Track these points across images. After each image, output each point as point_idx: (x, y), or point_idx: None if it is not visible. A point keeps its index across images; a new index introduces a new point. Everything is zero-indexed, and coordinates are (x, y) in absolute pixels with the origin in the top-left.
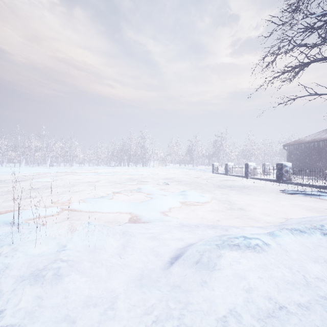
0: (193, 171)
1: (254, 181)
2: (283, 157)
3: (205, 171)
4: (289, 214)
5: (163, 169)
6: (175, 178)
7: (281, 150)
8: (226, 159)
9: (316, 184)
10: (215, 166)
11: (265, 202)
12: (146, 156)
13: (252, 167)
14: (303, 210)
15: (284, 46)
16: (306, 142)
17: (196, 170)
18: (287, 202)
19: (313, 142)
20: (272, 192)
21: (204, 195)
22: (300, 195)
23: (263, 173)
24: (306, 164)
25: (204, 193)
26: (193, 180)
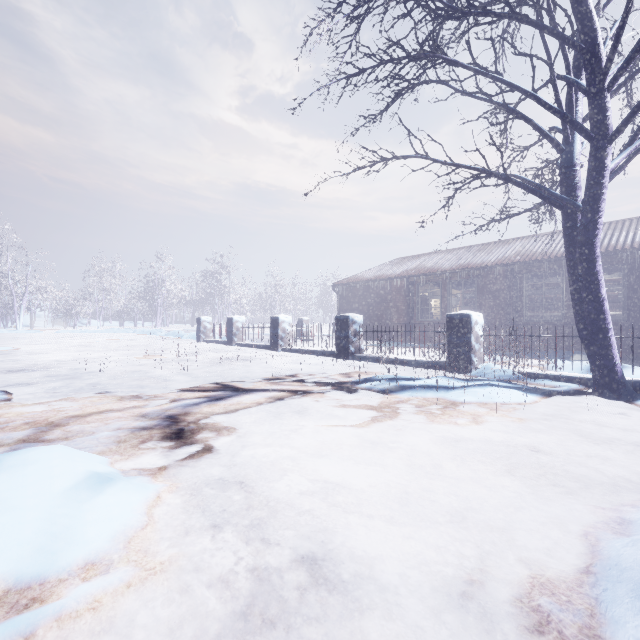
0: (150, 339)
1: (293, 356)
2: (322, 309)
3: (181, 338)
4: (487, 515)
5: (58, 336)
6: (74, 361)
7: (319, 298)
8: (230, 311)
9: (408, 357)
10: (205, 324)
11: (365, 445)
12: (6, 297)
13: (286, 325)
14: (480, 462)
15: (376, 7)
16: (368, 280)
17: (158, 336)
18: (418, 432)
19: (378, 280)
20: (350, 392)
21: (127, 458)
22: (417, 396)
23: (300, 337)
24: (367, 319)
25: (136, 436)
26: (134, 365)
